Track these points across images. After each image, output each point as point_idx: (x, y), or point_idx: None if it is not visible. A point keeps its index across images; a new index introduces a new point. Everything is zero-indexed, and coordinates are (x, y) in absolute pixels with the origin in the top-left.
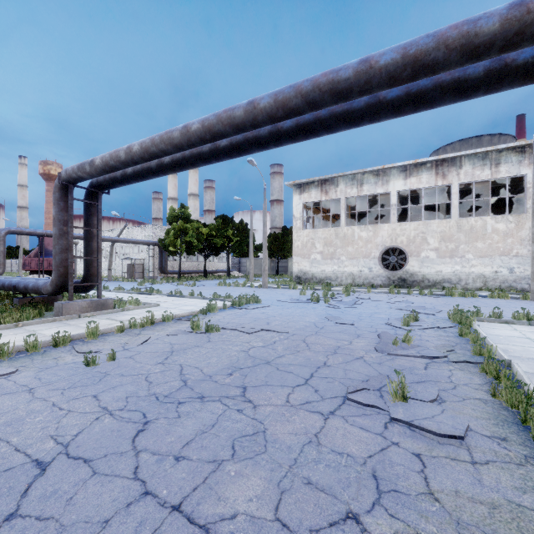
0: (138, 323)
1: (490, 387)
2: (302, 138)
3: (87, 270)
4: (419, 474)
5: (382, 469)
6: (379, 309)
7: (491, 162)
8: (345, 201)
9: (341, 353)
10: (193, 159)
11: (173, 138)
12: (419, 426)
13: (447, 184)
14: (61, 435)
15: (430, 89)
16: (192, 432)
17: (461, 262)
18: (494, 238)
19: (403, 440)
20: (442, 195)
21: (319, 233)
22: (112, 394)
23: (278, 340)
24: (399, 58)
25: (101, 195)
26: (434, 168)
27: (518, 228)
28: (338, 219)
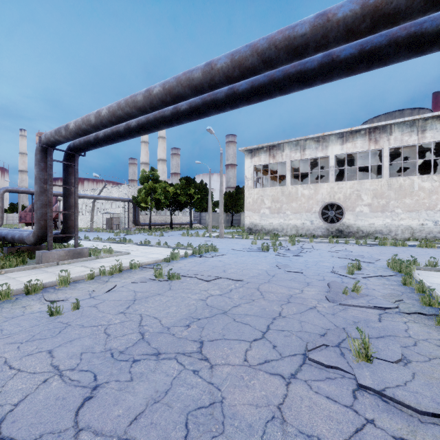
0: (108, 271)
1: None
2: (256, 100)
3: (65, 223)
4: None
5: None
6: (322, 258)
7: (418, 129)
8: (290, 164)
9: (294, 302)
10: (157, 123)
11: (137, 101)
12: (394, 398)
13: (379, 149)
14: (0, 404)
15: (385, 45)
16: (142, 402)
17: (391, 216)
18: (420, 195)
19: (378, 417)
20: (374, 158)
21: (268, 191)
22: (67, 349)
23: (234, 288)
24: (358, 9)
25: (77, 157)
26: (367, 134)
27: None
28: (283, 179)
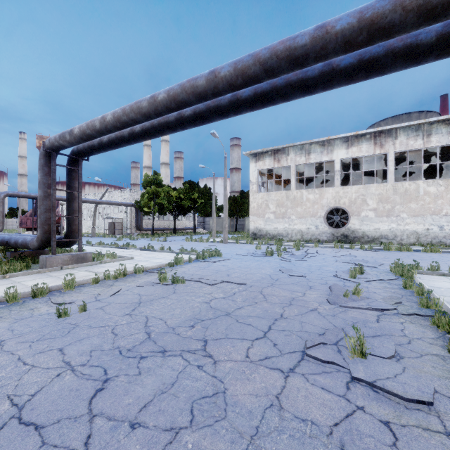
0: (112, 275)
1: (444, 342)
2: (259, 107)
3: (69, 228)
4: (391, 449)
5: (351, 441)
6: (326, 262)
7: (423, 133)
8: (295, 168)
9: (296, 305)
10: (161, 128)
11: (142, 107)
12: (383, 388)
13: (384, 153)
14: (18, 394)
15: (383, 56)
16: (151, 392)
17: (397, 220)
18: (426, 199)
19: (368, 404)
20: (379, 162)
21: (273, 195)
22: (77, 347)
23: (237, 292)
24: (355, 22)
25: (81, 162)
26: (372, 138)
27: (447, 190)
28: (288, 183)
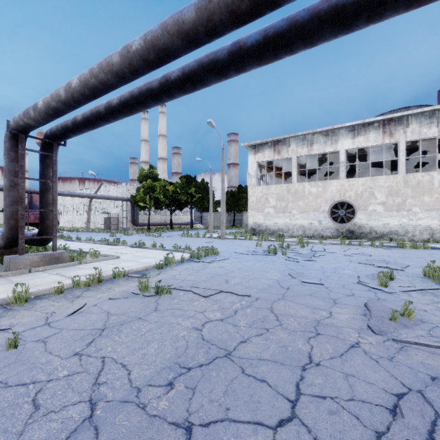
0: (83, 282)
1: None
2: (270, 57)
3: (42, 223)
4: None
5: None
6: (340, 263)
7: (438, 120)
8: (296, 160)
9: (326, 334)
10: (142, 97)
11: (113, 63)
12: None
13: (394, 142)
14: None
15: None
16: None
17: (408, 215)
18: None
19: None
20: (387, 153)
21: (272, 189)
22: None
23: (239, 309)
24: None
25: (56, 146)
26: (381, 127)
27: None
28: (287, 177)
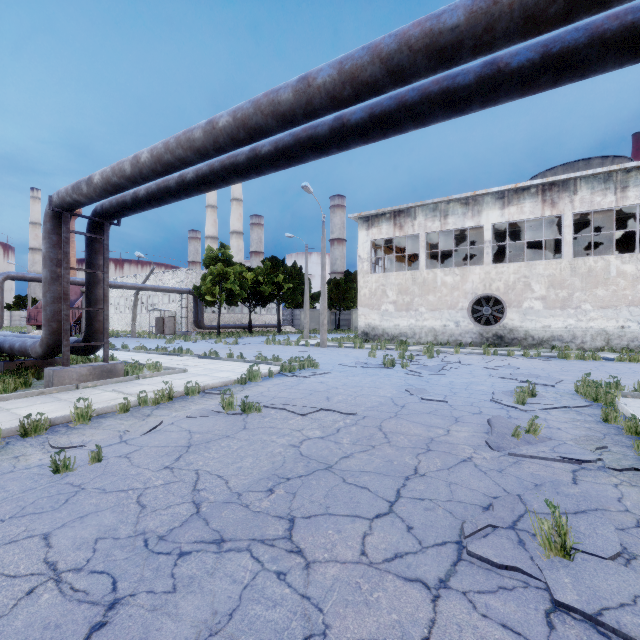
0: (151, 398)
1: None
2: (378, 136)
3: (89, 326)
4: None
5: None
6: (476, 378)
7: (616, 185)
8: (425, 237)
9: (438, 450)
10: (225, 173)
11: (194, 139)
12: (620, 631)
13: (557, 215)
14: None
15: (584, 45)
16: (190, 634)
17: (576, 314)
18: (620, 283)
19: None
20: (549, 229)
21: (392, 278)
22: (75, 532)
23: (342, 427)
24: None
25: (108, 227)
26: (540, 194)
27: None
28: (414, 260)
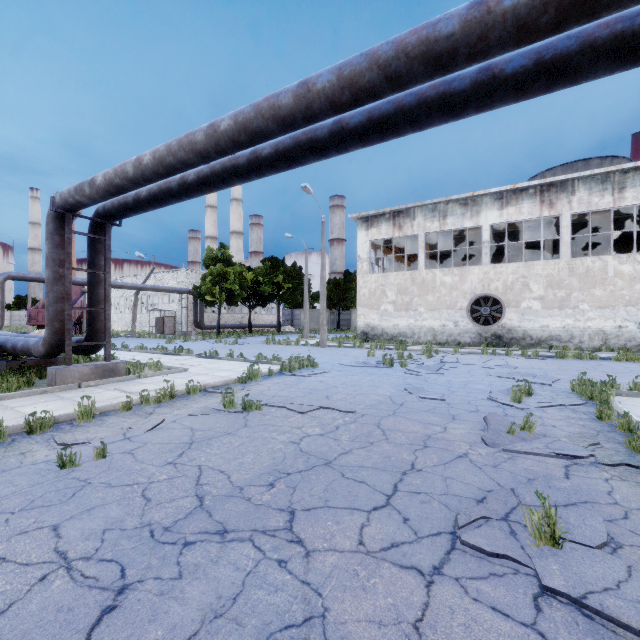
0: (153, 397)
1: None
2: (376, 139)
3: (91, 325)
4: None
5: None
6: (473, 377)
7: (614, 186)
8: (424, 238)
9: (434, 447)
10: (226, 175)
11: (196, 141)
12: (602, 613)
13: (555, 215)
14: None
15: (575, 52)
16: (196, 616)
17: (574, 314)
18: (617, 283)
19: None
20: (548, 230)
21: (391, 278)
22: (83, 523)
23: (342, 425)
24: None
25: (109, 227)
26: (538, 194)
27: None
28: (413, 261)
